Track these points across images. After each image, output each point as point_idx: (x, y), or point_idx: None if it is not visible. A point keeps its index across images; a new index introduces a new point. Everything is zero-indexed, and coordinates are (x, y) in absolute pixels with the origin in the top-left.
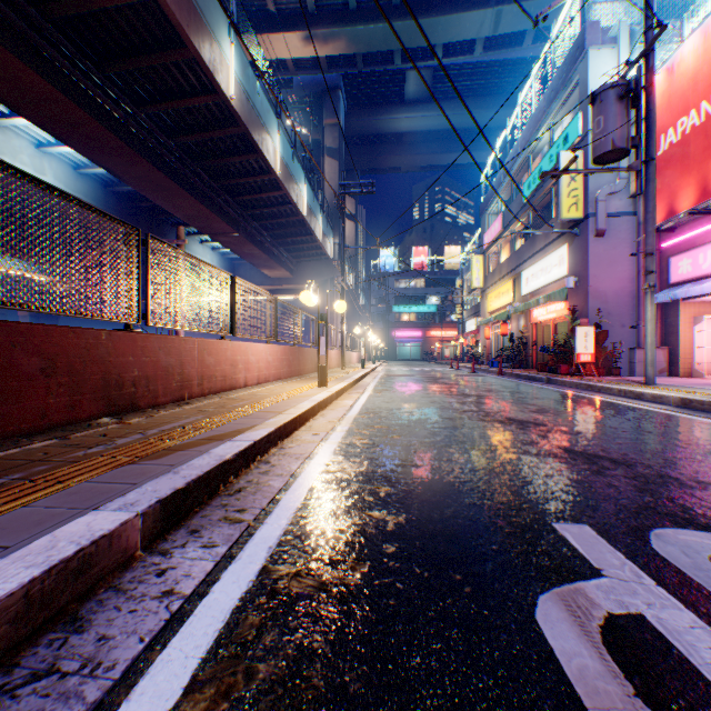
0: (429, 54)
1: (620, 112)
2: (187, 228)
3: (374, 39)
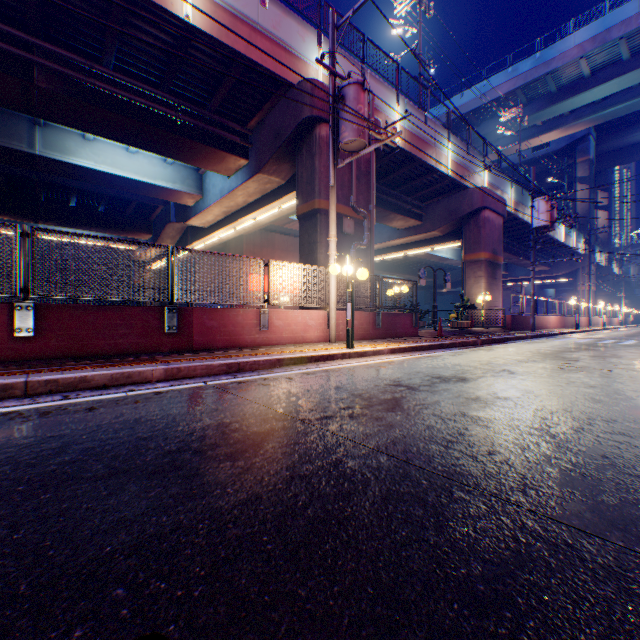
0: None
1: None
2: None
3: (617, 113)
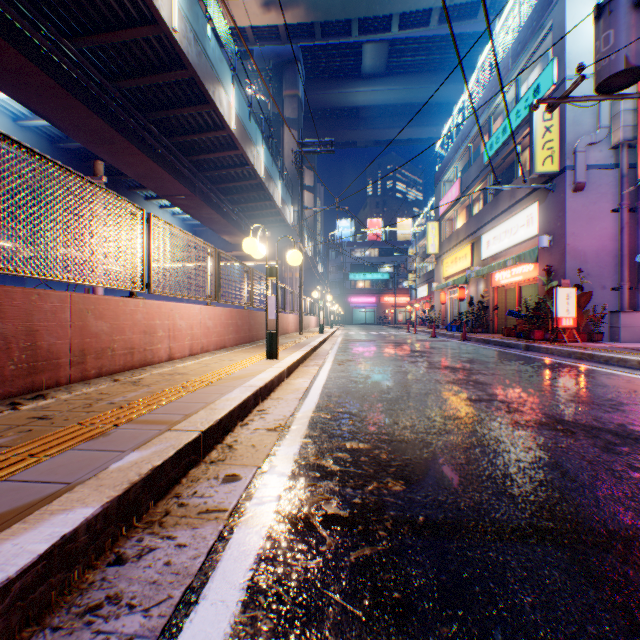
0: (386, 26)
1: (636, 23)
2: (144, 191)
3: (333, 6)
